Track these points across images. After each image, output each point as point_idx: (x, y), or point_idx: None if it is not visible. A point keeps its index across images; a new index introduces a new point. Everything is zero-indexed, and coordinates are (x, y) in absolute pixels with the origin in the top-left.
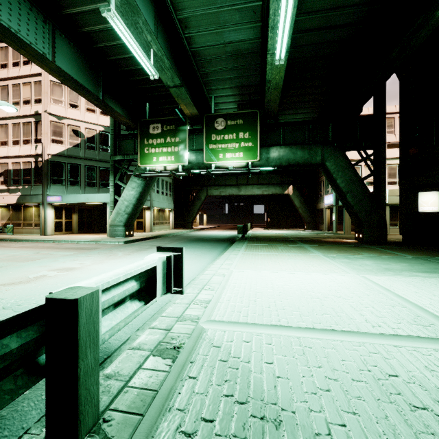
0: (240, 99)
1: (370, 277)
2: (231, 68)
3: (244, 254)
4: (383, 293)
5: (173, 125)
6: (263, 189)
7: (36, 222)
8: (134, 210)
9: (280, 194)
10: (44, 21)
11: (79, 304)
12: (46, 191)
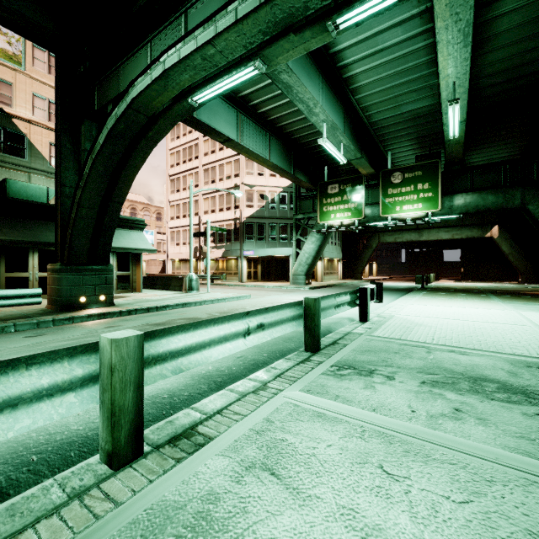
0: (419, 146)
1: (521, 312)
2: (408, 126)
3: (420, 298)
4: (516, 316)
5: (349, 184)
6: (453, 233)
7: (235, 272)
8: (313, 261)
9: (479, 237)
10: (265, 134)
11: (367, 289)
12: (242, 246)
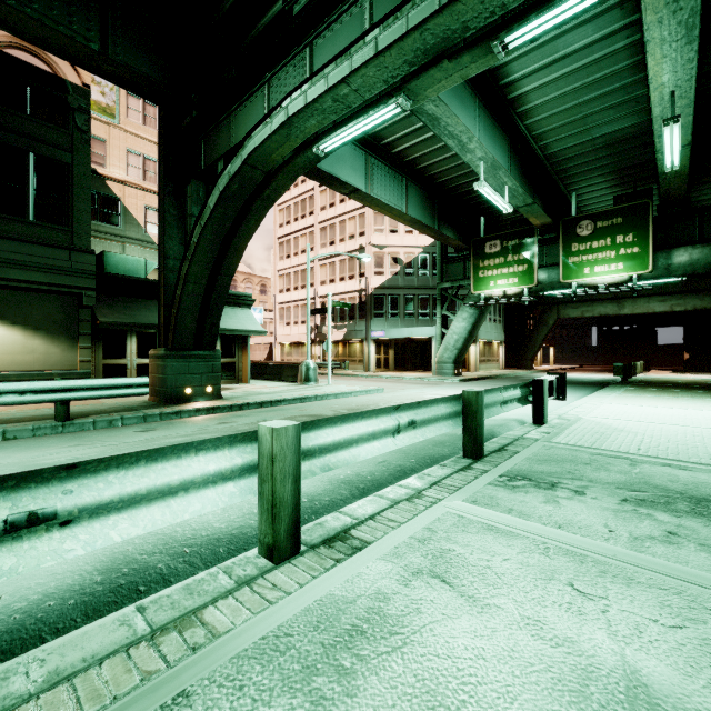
0: (618, 182)
1: None
2: (603, 156)
3: (620, 395)
4: None
5: (515, 239)
6: (672, 302)
7: (360, 358)
8: (464, 344)
9: None
10: (401, 180)
11: (544, 381)
12: (370, 326)
